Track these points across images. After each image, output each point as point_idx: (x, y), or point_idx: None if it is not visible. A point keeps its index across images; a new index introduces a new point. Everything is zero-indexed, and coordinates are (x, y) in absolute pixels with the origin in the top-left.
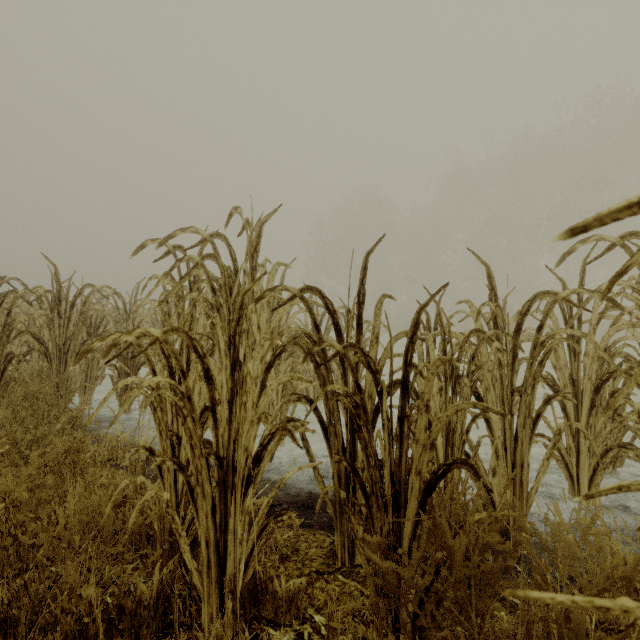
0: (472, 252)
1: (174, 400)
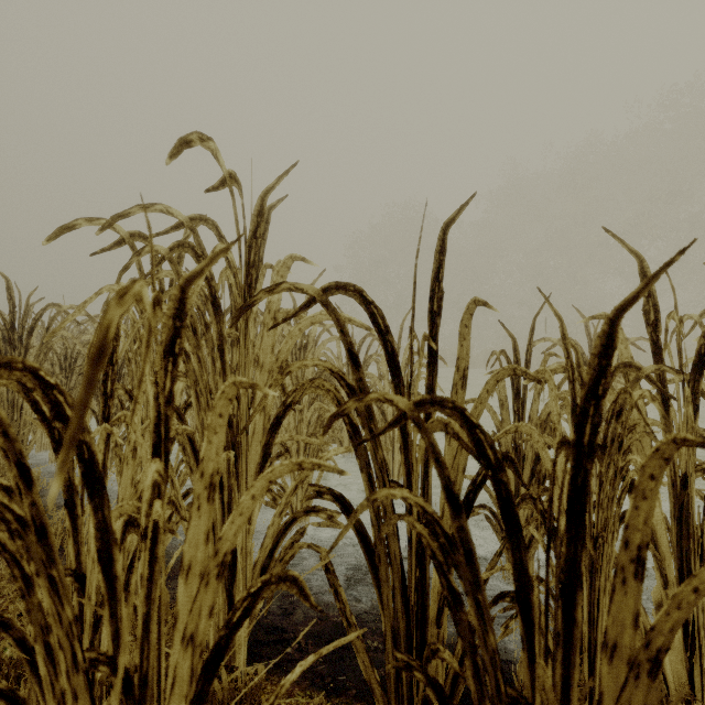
0: (612, 234)
1: None
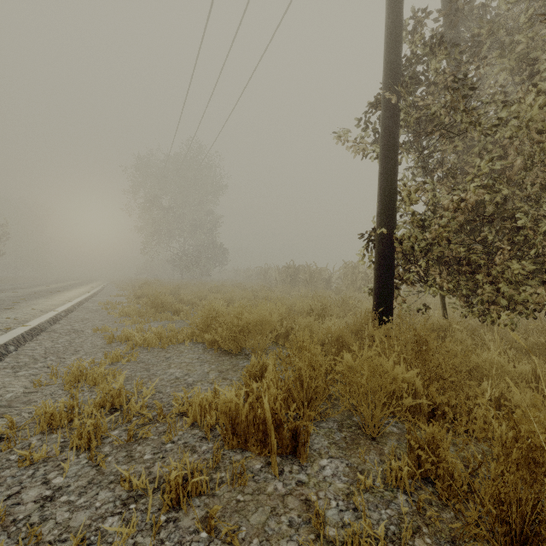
0: None
1: (351, 283)
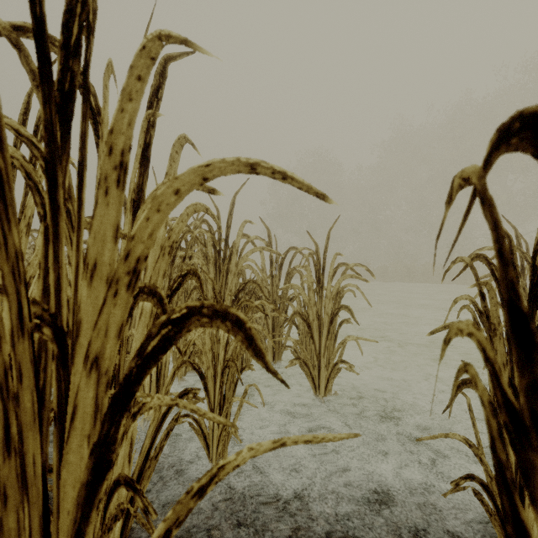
0: None
1: None
